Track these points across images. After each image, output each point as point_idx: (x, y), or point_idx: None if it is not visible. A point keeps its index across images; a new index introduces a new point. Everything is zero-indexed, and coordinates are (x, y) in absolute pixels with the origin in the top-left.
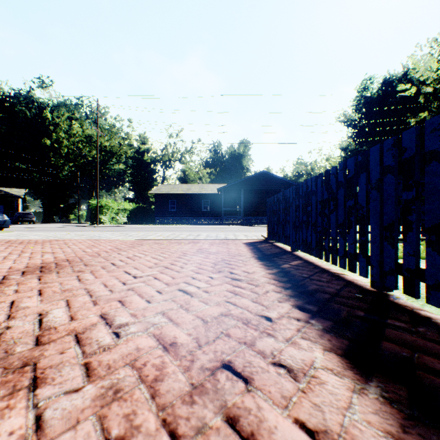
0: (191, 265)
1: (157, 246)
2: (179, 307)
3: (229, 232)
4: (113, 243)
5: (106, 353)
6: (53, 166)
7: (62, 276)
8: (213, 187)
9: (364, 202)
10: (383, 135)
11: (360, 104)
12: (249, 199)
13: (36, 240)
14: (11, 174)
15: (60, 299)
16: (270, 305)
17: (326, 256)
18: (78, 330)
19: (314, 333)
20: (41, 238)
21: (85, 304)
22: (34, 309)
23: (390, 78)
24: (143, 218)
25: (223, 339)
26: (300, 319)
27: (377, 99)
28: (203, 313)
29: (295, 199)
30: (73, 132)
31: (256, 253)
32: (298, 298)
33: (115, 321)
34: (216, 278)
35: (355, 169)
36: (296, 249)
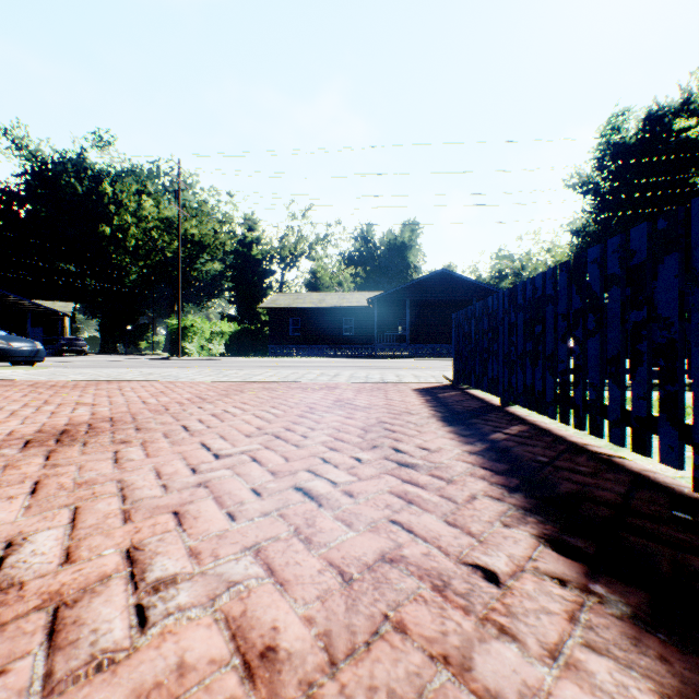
0: (322, 431)
1: (266, 394)
2: (293, 534)
3: (388, 370)
4: (195, 388)
5: (103, 678)
6: (115, 266)
7: (88, 452)
8: (360, 297)
9: (673, 313)
10: (647, 206)
11: (606, 157)
12: (420, 315)
13: (77, 382)
14: (54, 281)
15: (64, 505)
16: (487, 534)
17: (577, 420)
18: (65, 594)
19: (615, 629)
20: (86, 378)
21: (106, 520)
22: (2, 530)
23: (658, 111)
24: (250, 347)
25: (389, 641)
26: (564, 579)
27: (636, 146)
28: (343, 552)
29: (508, 311)
30: (145, 214)
31: (438, 409)
32: (543, 517)
33: (152, 569)
34: (367, 462)
35: (648, 247)
36: (511, 402)
